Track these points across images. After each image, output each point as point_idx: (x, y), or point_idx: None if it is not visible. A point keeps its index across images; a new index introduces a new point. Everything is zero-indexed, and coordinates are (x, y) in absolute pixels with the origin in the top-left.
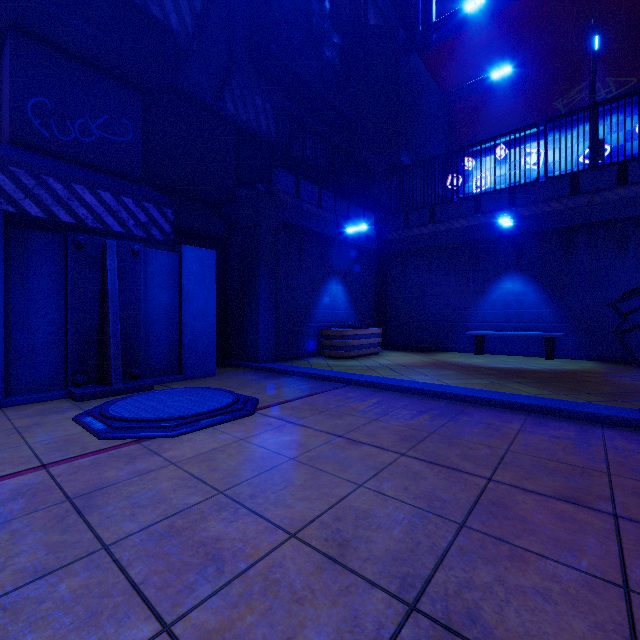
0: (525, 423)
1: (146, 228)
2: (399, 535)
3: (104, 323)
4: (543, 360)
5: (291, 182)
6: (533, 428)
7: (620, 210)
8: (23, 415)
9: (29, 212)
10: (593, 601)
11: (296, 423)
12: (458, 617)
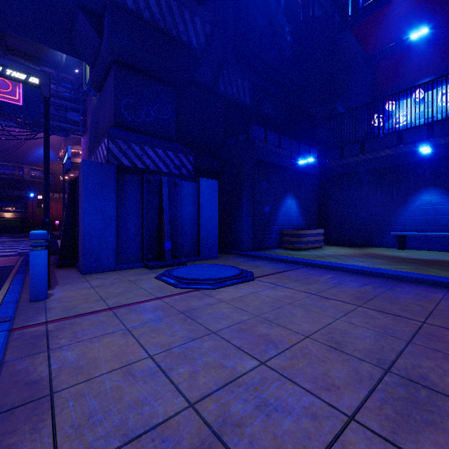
0: (446, 294)
1: (179, 169)
2: (370, 342)
3: (160, 225)
4: None
5: (261, 133)
6: None
7: None
8: (128, 275)
9: (124, 164)
10: None
11: (283, 286)
12: (415, 377)
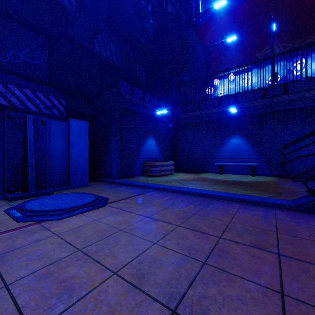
0: (239, 208)
1: (50, 109)
2: (171, 270)
3: (25, 159)
4: (250, 176)
5: (128, 88)
6: (243, 210)
7: (284, 106)
8: None
9: None
10: (266, 302)
11: (126, 210)
12: None
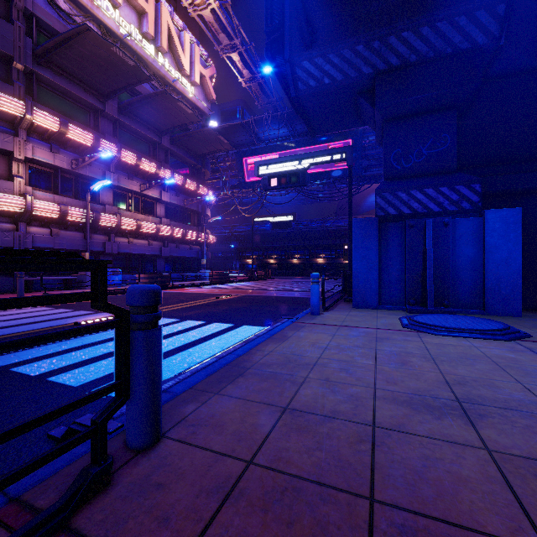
0: None
1: (457, 204)
2: (500, 397)
3: (425, 270)
4: None
5: None
6: None
7: None
8: (382, 313)
9: (390, 213)
10: None
11: None
12: (474, 411)
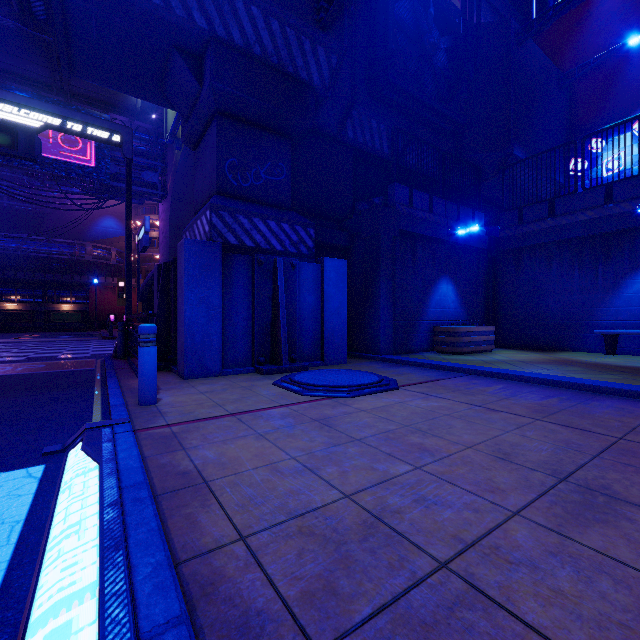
0: None
1: (296, 246)
2: (546, 455)
3: (275, 319)
4: None
5: (405, 193)
6: None
7: None
8: (239, 380)
9: (229, 241)
10: None
11: (437, 396)
12: (595, 486)
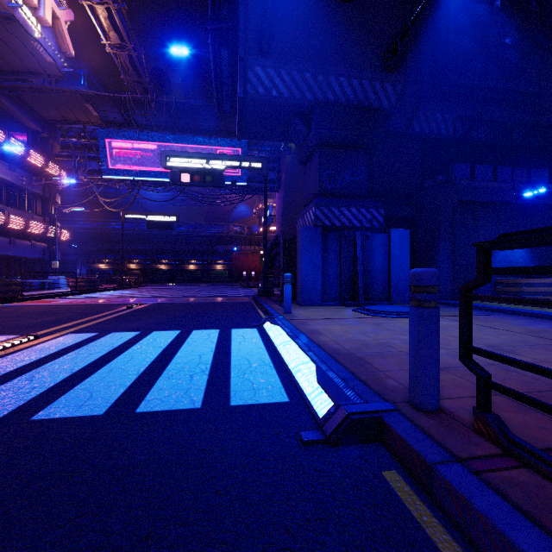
0: None
1: (370, 222)
2: (497, 342)
3: (354, 272)
4: None
5: (466, 169)
6: None
7: None
8: (332, 308)
9: (326, 224)
10: None
11: None
12: (505, 350)
